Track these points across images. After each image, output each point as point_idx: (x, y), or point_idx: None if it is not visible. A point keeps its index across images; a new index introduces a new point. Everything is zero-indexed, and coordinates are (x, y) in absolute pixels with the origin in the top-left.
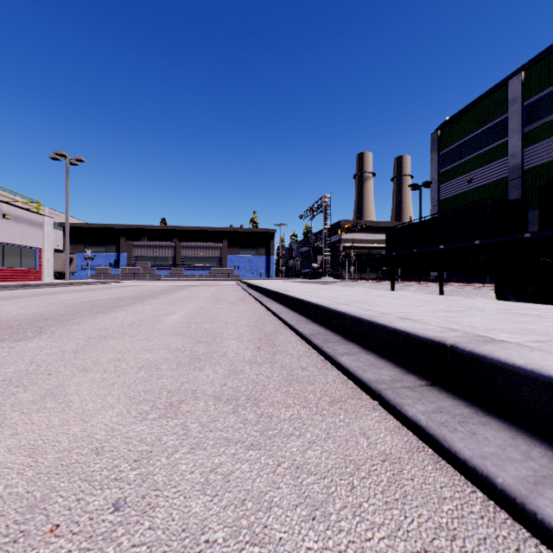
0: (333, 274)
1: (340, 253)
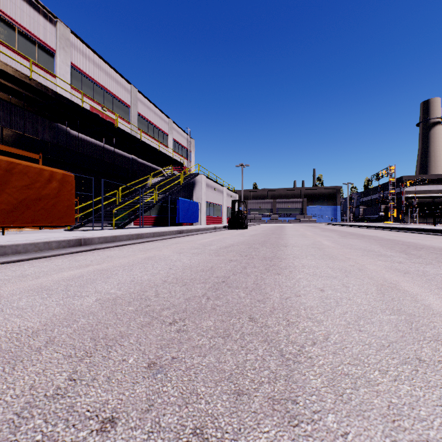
0: (394, 219)
1: (402, 203)
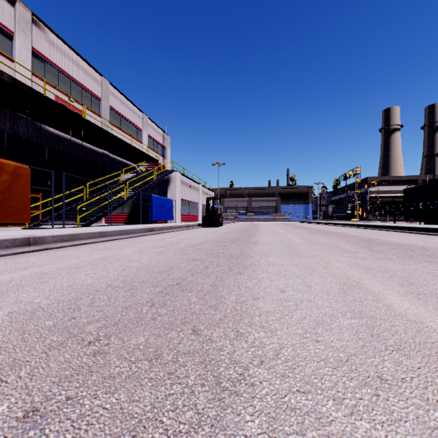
0: (360, 217)
1: (367, 202)
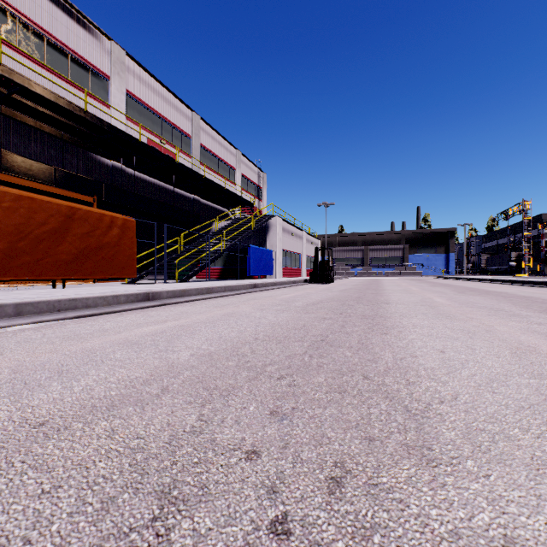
0: (530, 271)
1: (541, 249)
